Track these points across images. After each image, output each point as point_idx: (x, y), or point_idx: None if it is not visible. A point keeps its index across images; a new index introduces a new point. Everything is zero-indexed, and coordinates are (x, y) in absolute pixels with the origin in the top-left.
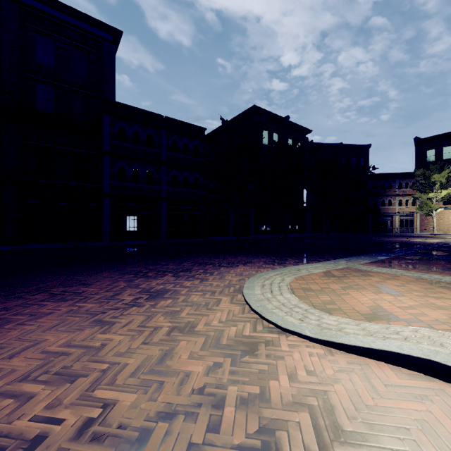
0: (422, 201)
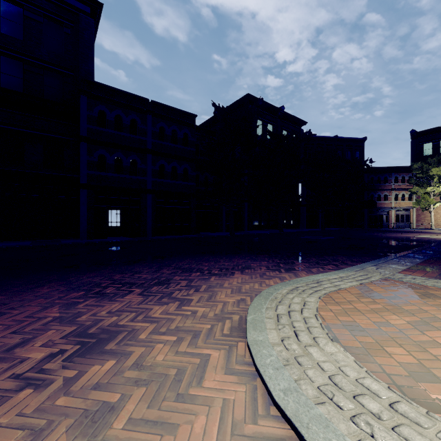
0: (419, 195)
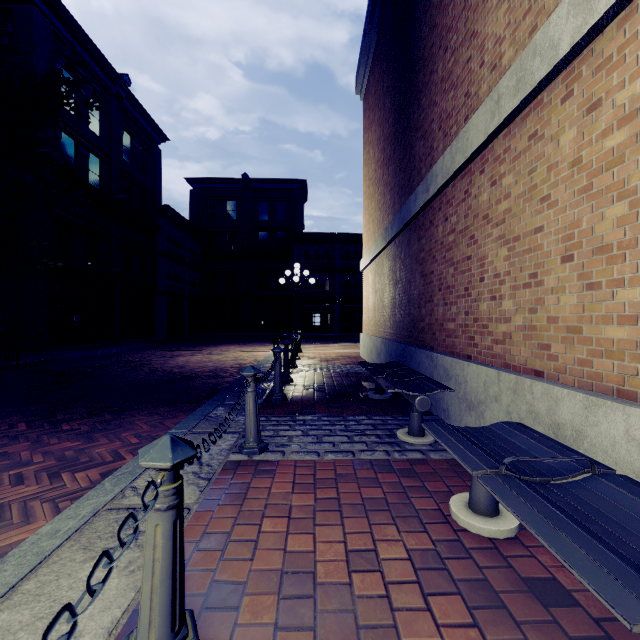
0: None
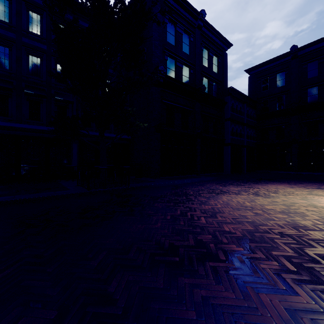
0: None
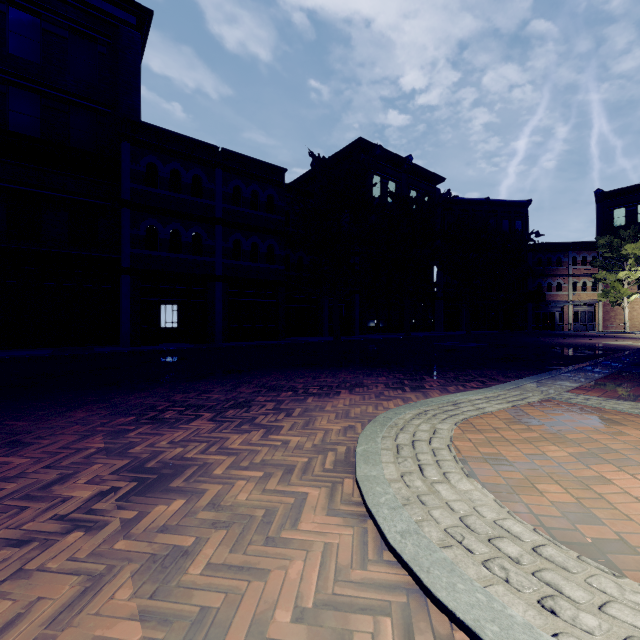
0: (607, 283)
